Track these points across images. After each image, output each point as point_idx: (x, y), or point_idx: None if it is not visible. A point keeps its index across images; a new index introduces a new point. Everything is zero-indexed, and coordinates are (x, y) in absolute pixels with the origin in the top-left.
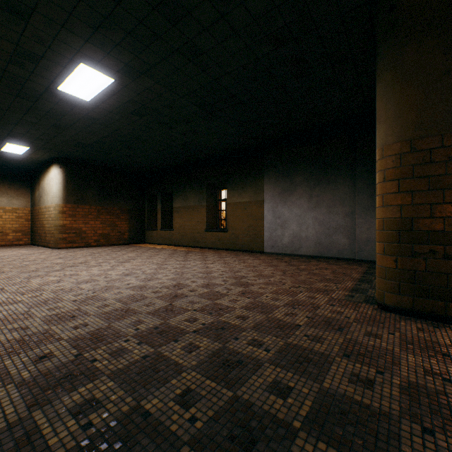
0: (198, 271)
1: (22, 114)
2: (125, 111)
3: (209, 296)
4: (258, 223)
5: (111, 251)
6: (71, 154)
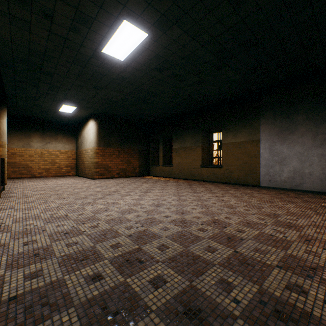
0: (219, 205)
1: (74, 79)
2: (149, 68)
3: (270, 242)
4: (253, 160)
5: (129, 181)
6: (102, 110)
